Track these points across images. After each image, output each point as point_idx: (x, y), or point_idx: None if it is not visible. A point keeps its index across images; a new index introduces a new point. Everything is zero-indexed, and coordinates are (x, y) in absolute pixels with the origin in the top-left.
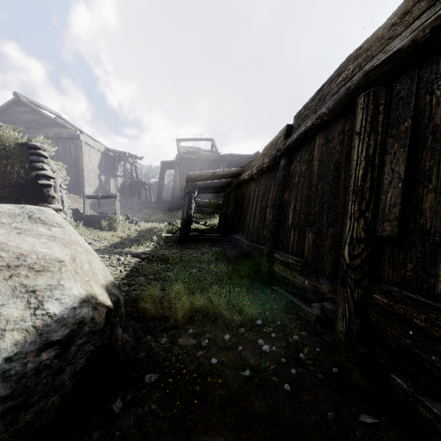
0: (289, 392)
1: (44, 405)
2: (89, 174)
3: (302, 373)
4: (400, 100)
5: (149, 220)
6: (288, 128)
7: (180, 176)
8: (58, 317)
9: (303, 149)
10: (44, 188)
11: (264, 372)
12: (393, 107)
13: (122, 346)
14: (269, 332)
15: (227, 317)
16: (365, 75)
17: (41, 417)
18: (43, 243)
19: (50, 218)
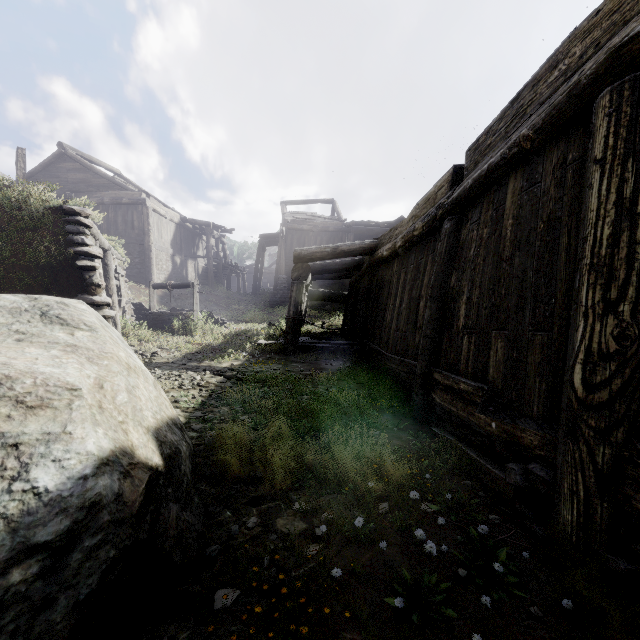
0: None
1: None
2: (159, 255)
3: (499, 600)
4: None
5: (241, 320)
6: (455, 171)
7: (287, 256)
8: (51, 496)
9: (484, 201)
10: (85, 272)
11: (428, 597)
12: None
13: (177, 537)
14: (431, 512)
15: (359, 482)
16: (612, 55)
17: None
18: (52, 357)
19: (76, 316)
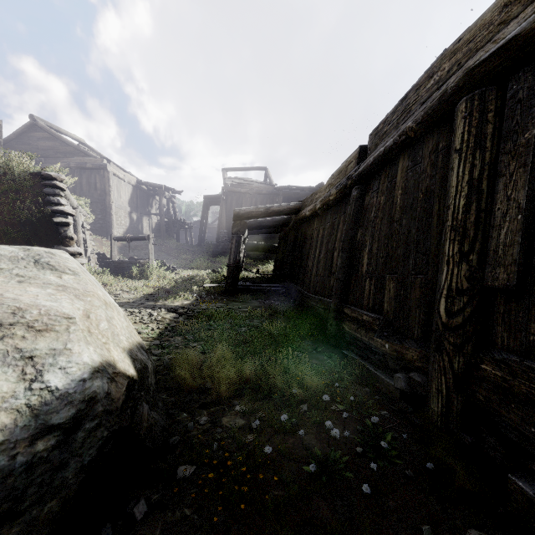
0: (368, 494)
1: (38, 513)
2: (118, 212)
3: (384, 467)
4: (517, 104)
5: (189, 267)
6: (361, 150)
7: (227, 214)
8: (61, 392)
9: (381, 175)
10: (60, 227)
11: (334, 466)
12: (508, 114)
13: (148, 428)
14: (338, 410)
15: (285, 390)
16: (467, 74)
17: (34, 529)
18: (49, 294)
19: (62, 263)
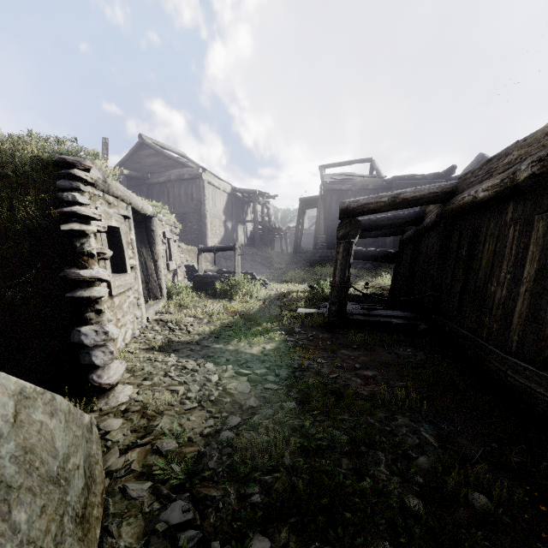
0: None
1: None
2: (213, 221)
3: None
4: None
5: (282, 279)
6: None
7: (325, 216)
8: None
9: None
10: (75, 238)
11: None
12: None
13: None
14: None
15: None
16: None
17: None
18: None
19: None
